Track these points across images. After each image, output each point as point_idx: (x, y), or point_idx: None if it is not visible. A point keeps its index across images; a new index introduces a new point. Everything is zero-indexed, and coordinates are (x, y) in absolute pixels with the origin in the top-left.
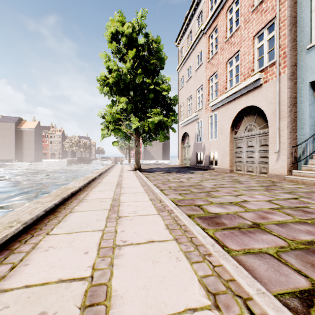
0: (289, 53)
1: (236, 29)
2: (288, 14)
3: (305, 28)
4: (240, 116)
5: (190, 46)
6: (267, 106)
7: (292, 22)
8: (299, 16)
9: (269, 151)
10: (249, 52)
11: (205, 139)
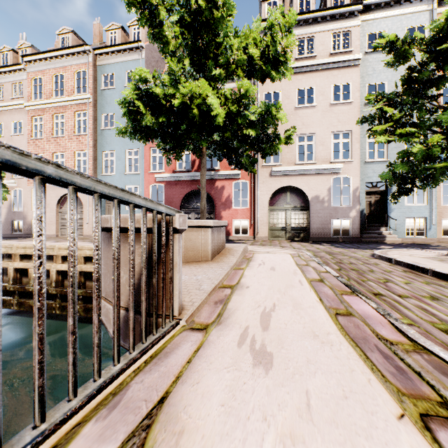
0: (94, 174)
1: (62, 136)
2: (93, 154)
3: (100, 165)
4: (65, 197)
5: (2, 104)
6: (83, 197)
7: (95, 159)
8: (98, 157)
9: (84, 222)
10: (72, 159)
11: (27, 209)
